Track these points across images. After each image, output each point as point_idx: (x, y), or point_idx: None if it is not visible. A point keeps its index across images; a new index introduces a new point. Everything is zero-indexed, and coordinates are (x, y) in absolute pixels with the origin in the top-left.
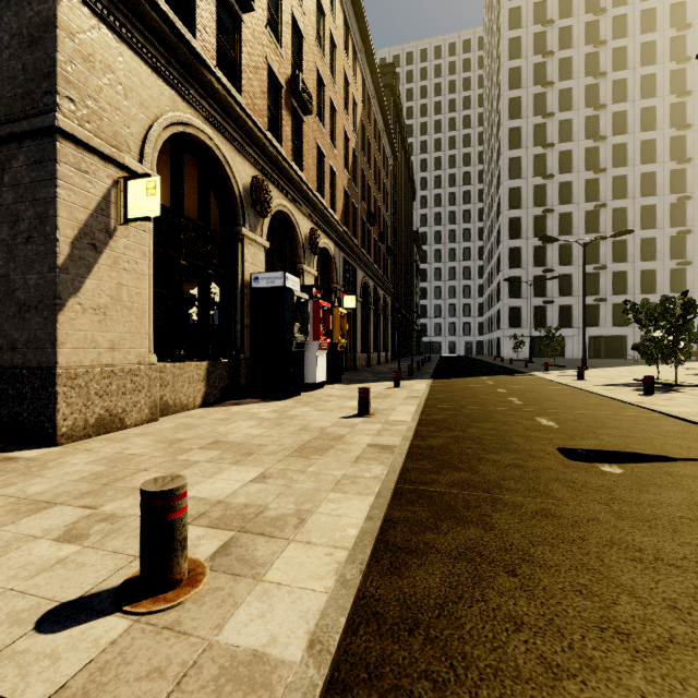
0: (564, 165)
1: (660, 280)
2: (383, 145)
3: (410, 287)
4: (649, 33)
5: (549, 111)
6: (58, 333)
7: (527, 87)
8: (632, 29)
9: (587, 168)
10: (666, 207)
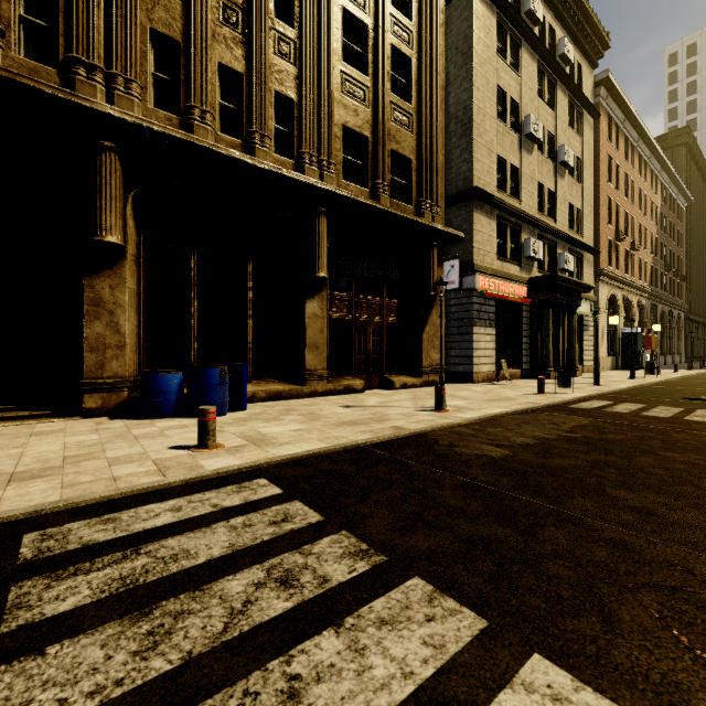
0: None
1: None
2: (676, 202)
3: None
4: None
5: None
6: (599, 350)
7: None
8: None
9: None
10: None
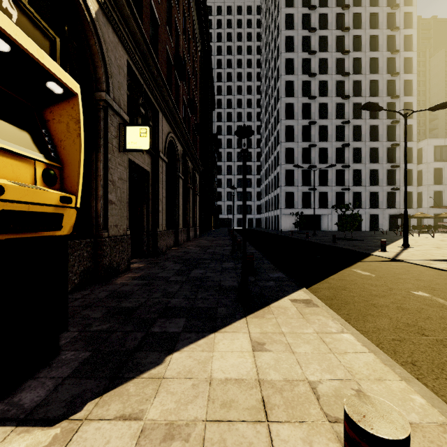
0: (322, 91)
1: (381, 177)
2: (192, 18)
3: (211, 175)
4: (374, 7)
5: (312, 50)
6: None
7: (298, 30)
8: (364, 2)
9: (336, 95)
10: (384, 127)
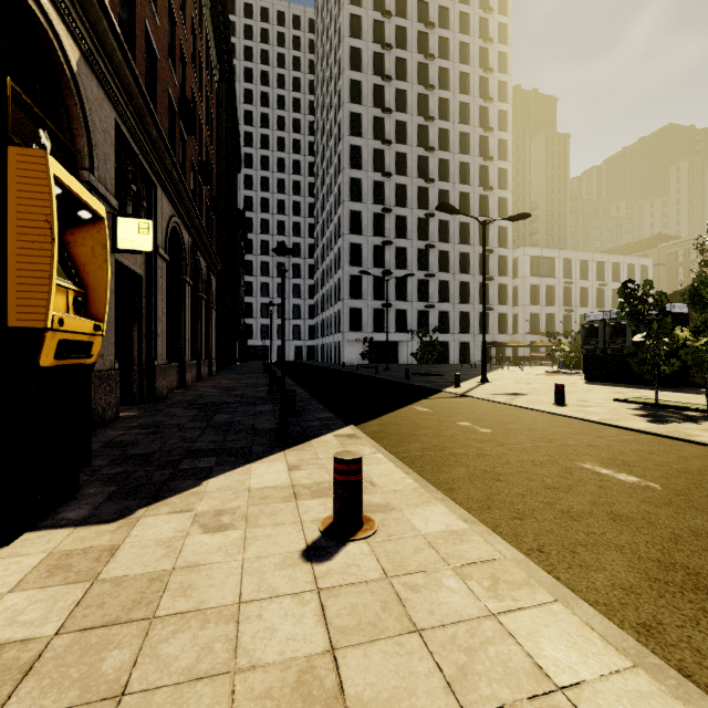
0: (400, 167)
1: (472, 292)
2: (206, 32)
3: (235, 277)
4: (465, 64)
5: (387, 107)
6: None
7: (367, 74)
8: (453, 55)
9: (419, 175)
10: (476, 227)
